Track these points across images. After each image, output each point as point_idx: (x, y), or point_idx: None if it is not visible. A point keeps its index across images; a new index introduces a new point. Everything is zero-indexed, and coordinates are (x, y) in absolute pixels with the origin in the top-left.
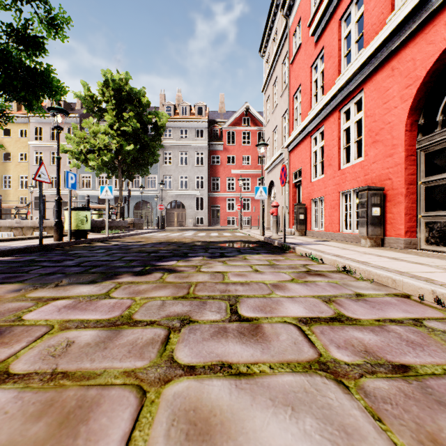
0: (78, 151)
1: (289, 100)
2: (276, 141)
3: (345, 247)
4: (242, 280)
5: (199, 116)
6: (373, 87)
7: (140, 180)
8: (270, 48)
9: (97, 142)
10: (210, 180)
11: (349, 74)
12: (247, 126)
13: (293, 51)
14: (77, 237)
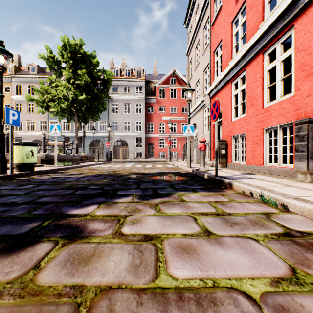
0: (42, 100)
1: (210, 56)
2: (198, 92)
3: (285, 183)
4: (194, 277)
5: (138, 77)
6: (307, 20)
7: (94, 124)
8: (193, 19)
9: (58, 93)
10: (146, 124)
11: (278, 12)
12: (174, 85)
13: (213, 15)
14: (23, 169)
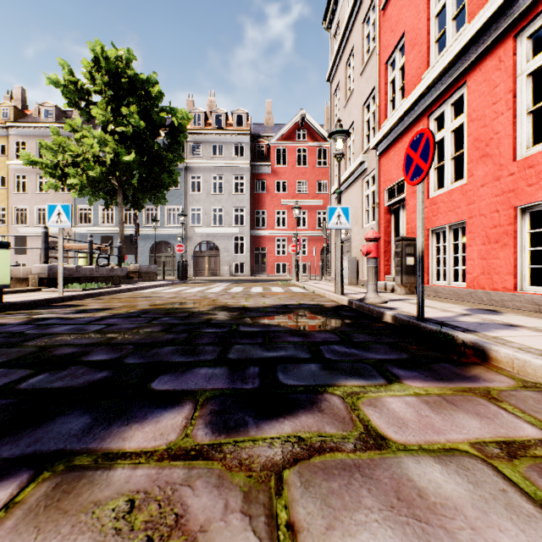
0: (52, 163)
1: (378, 71)
2: (351, 148)
3: None
4: None
5: (238, 127)
6: None
7: (158, 213)
8: (341, 11)
9: (85, 152)
10: (252, 213)
11: None
12: (303, 141)
13: None
14: None
